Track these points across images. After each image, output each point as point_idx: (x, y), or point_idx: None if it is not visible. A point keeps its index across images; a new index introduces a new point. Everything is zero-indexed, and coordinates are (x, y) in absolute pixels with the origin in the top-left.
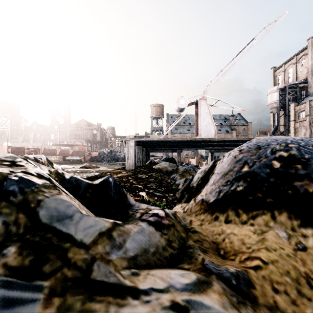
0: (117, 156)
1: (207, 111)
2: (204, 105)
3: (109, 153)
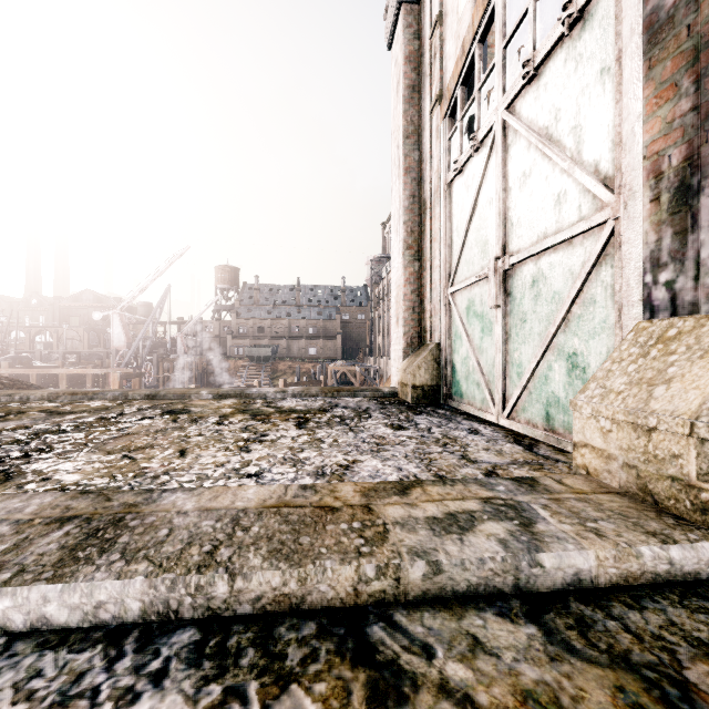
0: (52, 358)
1: (119, 322)
2: (117, 318)
3: (46, 354)
